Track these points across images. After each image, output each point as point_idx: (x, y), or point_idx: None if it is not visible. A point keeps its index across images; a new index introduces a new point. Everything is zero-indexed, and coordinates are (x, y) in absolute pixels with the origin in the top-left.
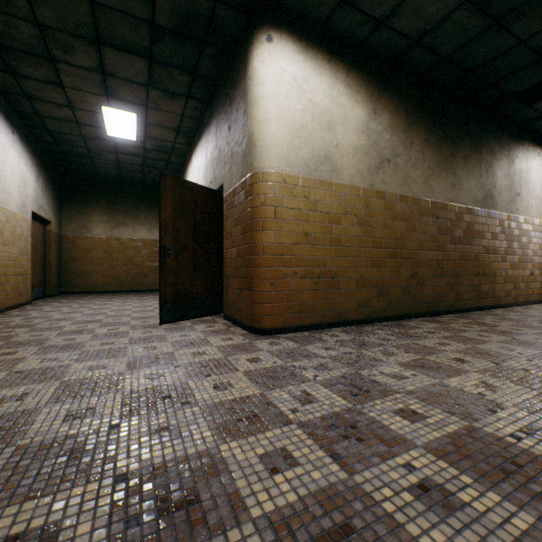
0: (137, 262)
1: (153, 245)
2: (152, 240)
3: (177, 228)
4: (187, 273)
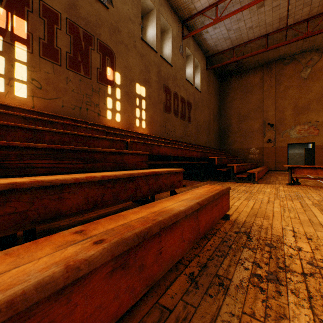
0: (294, 159)
1: (299, 154)
2: (299, 153)
3: (307, 155)
4: (309, 162)
